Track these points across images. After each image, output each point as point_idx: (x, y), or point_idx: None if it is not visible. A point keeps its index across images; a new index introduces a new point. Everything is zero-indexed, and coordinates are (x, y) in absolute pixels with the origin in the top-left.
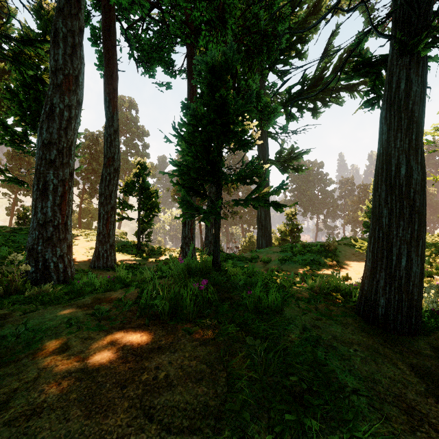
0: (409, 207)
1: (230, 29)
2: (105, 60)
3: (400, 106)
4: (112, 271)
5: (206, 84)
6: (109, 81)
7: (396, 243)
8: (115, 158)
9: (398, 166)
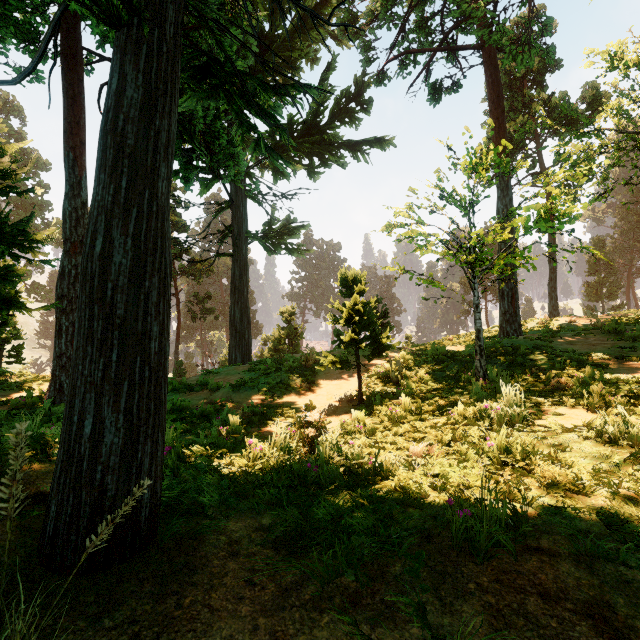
0: (104, 318)
1: None
2: None
3: (108, 122)
4: None
5: None
6: None
7: (80, 388)
8: None
9: (94, 236)
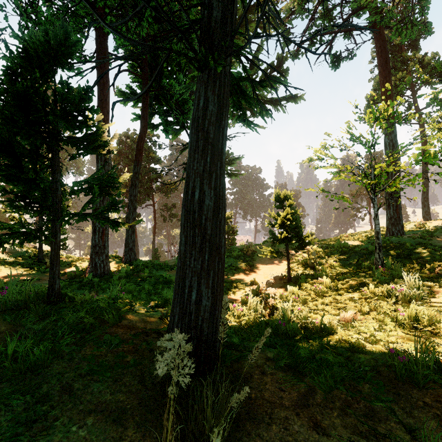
0: (201, 235)
1: (146, 22)
2: None
3: (199, 125)
4: None
5: (7, 70)
6: None
7: (188, 274)
8: None
9: (193, 190)
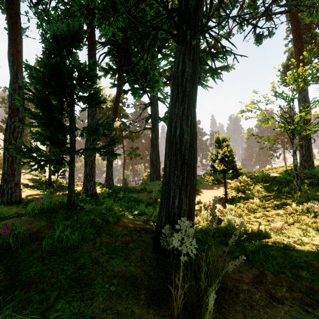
0: (181, 160)
1: (121, 17)
2: (9, 26)
3: (178, 82)
4: (16, 205)
5: (45, 51)
6: (13, 44)
7: (172, 187)
8: (20, 109)
9: (175, 128)
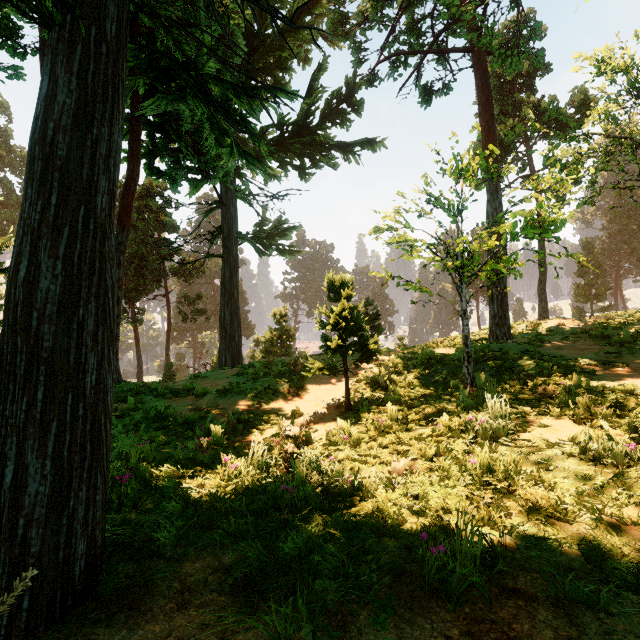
0: (28, 351)
1: None
2: None
3: (37, 130)
4: None
5: None
6: None
7: (0, 431)
8: None
9: (19, 259)
